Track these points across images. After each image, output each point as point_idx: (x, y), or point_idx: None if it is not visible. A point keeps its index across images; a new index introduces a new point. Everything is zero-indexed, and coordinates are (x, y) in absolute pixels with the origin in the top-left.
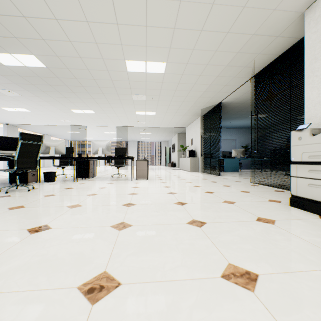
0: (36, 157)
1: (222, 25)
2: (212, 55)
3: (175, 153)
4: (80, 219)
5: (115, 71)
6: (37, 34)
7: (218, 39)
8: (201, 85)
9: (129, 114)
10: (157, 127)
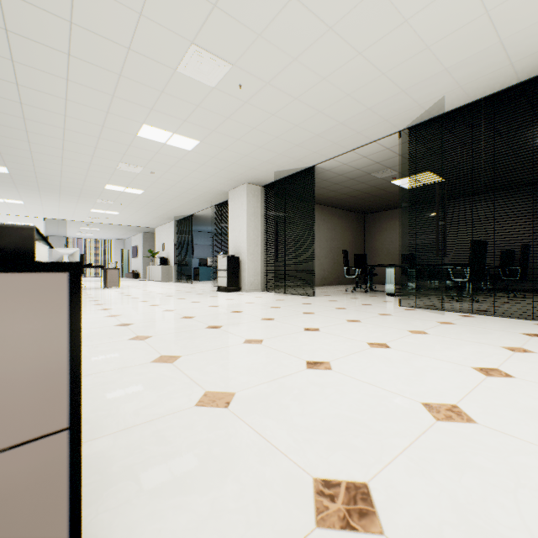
0: None
1: (186, 187)
2: (182, 194)
3: (138, 259)
4: (109, 299)
5: (91, 186)
6: (32, 164)
7: (185, 190)
8: (174, 203)
9: (80, 210)
10: (115, 224)
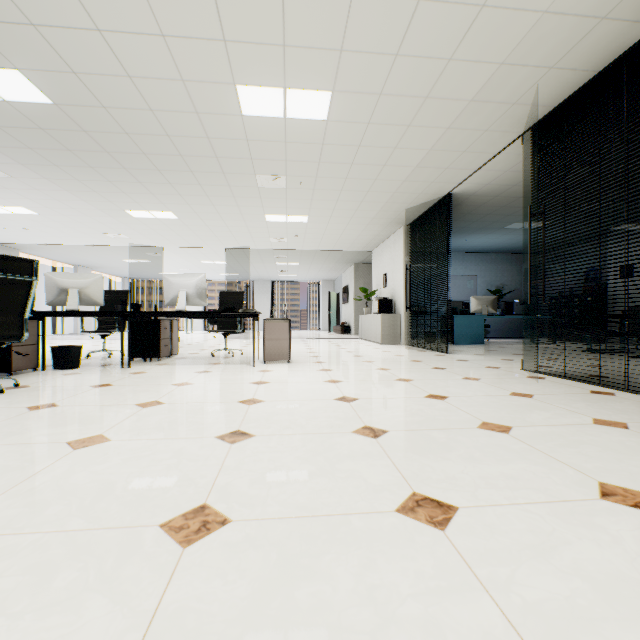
0: (22, 312)
1: None
2: (441, 73)
3: (349, 305)
4: (79, 495)
5: (213, 116)
6: (16, 10)
7: (459, 27)
8: (409, 150)
9: (251, 220)
10: (312, 249)
